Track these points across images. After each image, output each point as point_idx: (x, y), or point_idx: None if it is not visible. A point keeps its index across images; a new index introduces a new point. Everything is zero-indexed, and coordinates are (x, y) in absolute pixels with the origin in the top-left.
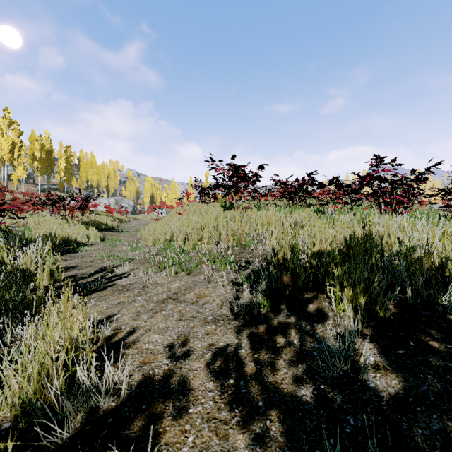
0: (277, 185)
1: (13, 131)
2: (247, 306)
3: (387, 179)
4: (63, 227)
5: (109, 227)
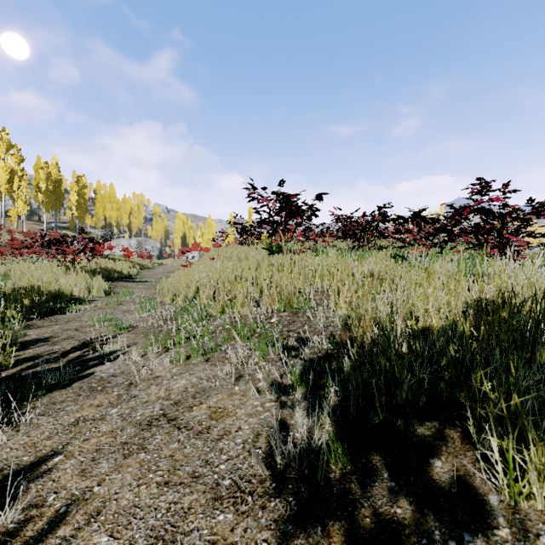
0: (338, 222)
1: (13, 157)
2: (302, 451)
3: (494, 212)
4: (58, 277)
5: (125, 276)
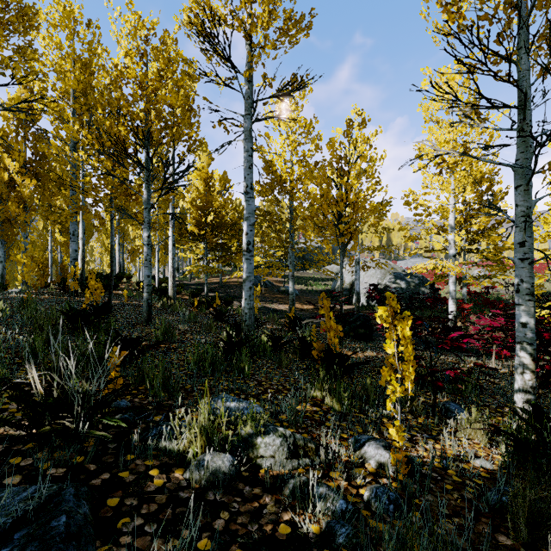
0: None
1: None
2: None
3: None
4: None
5: None
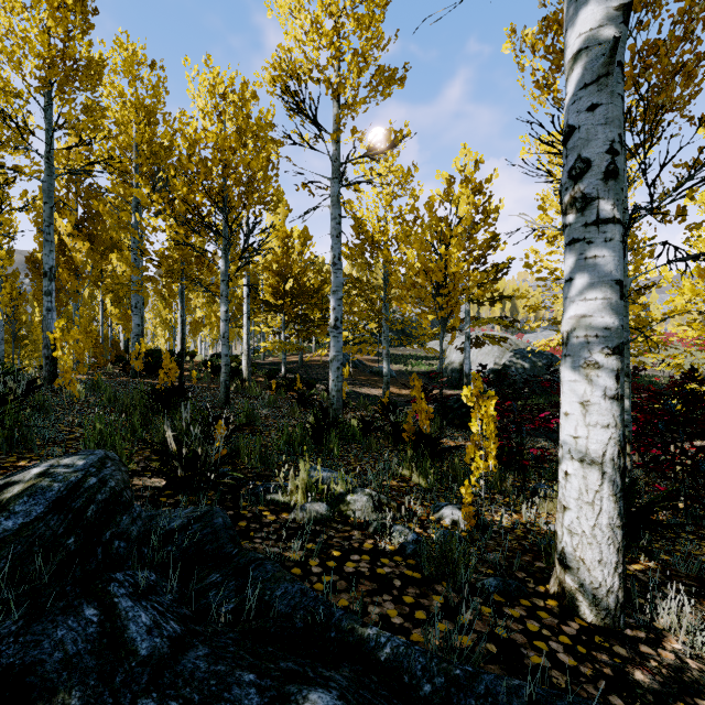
0: None
1: None
2: None
3: None
4: None
5: None
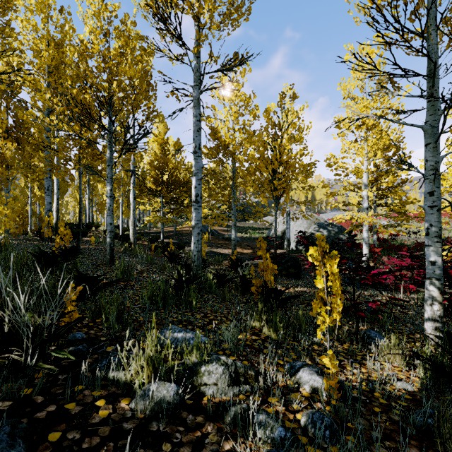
0: None
1: None
2: None
3: None
4: None
5: None
